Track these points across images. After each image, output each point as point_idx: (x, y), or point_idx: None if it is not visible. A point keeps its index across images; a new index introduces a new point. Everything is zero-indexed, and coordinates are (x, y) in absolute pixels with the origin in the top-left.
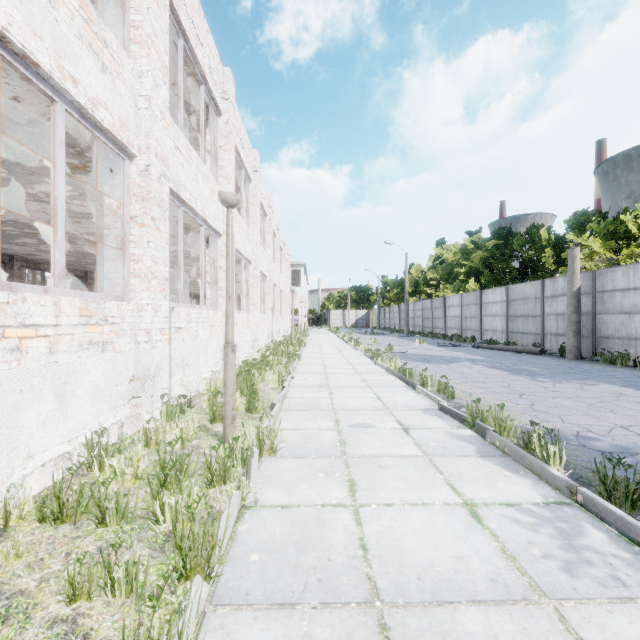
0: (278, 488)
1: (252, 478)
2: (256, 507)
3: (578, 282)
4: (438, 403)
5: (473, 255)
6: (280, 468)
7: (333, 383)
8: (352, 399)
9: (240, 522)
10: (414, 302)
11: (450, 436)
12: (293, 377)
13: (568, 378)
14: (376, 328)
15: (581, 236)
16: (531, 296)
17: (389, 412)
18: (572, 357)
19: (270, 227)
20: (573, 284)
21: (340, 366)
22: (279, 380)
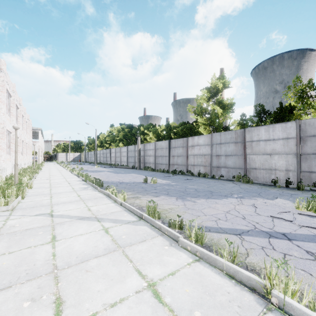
0: (33, 191)
1: (27, 189)
2: (28, 192)
3: (140, 147)
4: (82, 179)
5: (119, 133)
6: (33, 190)
7: (52, 178)
8: (57, 181)
9: (25, 193)
10: (100, 150)
11: (79, 183)
12: (35, 178)
13: (127, 173)
14: (84, 162)
15: (149, 131)
16: (132, 150)
17: (67, 182)
18: (138, 169)
19: (21, 114)
20: (138, 147)
21: (57, 175)
22: (30, 178)
